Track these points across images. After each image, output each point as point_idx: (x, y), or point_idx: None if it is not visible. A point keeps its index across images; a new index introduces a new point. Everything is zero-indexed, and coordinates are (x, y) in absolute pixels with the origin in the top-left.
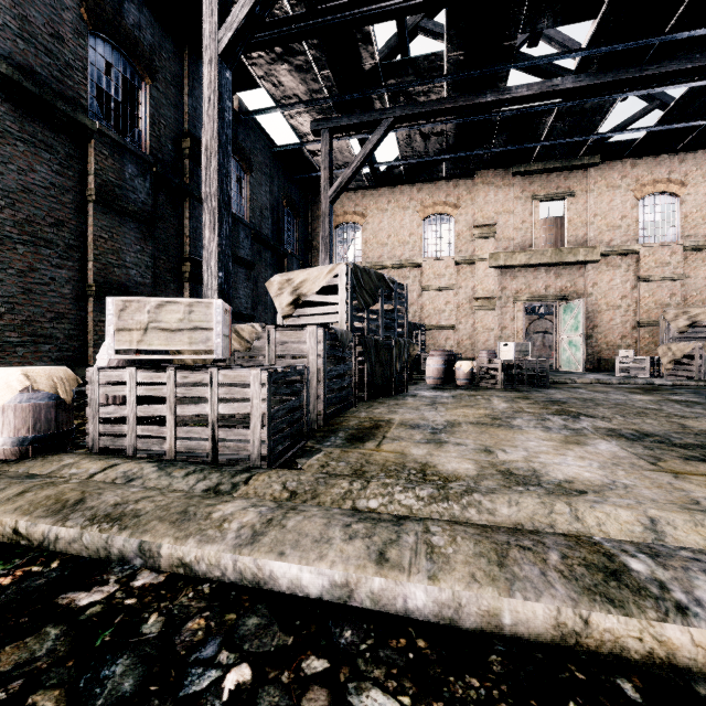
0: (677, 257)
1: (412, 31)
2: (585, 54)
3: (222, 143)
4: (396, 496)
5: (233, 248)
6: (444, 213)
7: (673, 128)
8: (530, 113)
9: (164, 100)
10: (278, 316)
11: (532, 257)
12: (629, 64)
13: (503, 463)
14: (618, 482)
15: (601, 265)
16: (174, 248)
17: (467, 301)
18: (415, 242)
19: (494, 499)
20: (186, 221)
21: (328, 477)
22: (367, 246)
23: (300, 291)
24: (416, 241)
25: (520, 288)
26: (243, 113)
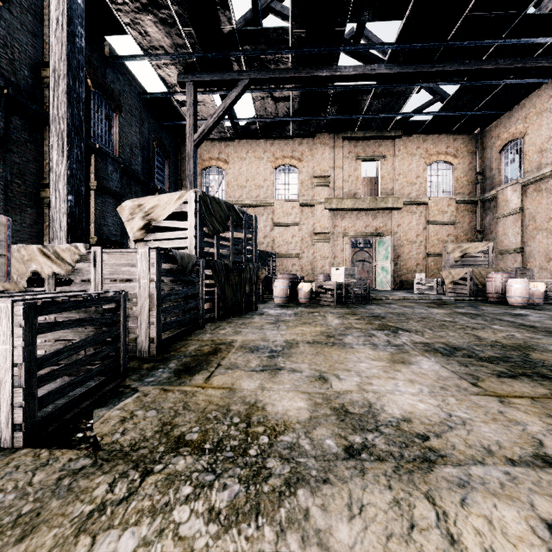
0: (452, 208)
1: (264, 9)
2: (394, 48)
3: (72, 67)
4: (175, 515)
5: (100, 179)
6: (291, 164)
7: (450, 115)
8: (355, 90)
9: (19, 25)
10: (130, 240)
11: (356, 203)
12: (423, 61)
13: (337, 396)
14: (454, 416)
15: (403, 211)
16: (32, 173)
17: (308, 235)
18: (268, 186)
19: (328, 501)
20: (46, 148)
21: (87, 467)
22: (229, 187)
23: (151, 217)
24: (269, 185)
25: (347, 226)
26: (111, 56)
